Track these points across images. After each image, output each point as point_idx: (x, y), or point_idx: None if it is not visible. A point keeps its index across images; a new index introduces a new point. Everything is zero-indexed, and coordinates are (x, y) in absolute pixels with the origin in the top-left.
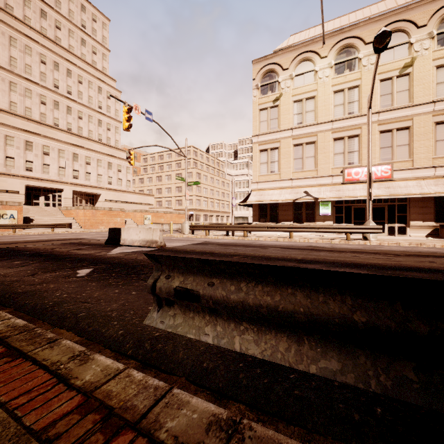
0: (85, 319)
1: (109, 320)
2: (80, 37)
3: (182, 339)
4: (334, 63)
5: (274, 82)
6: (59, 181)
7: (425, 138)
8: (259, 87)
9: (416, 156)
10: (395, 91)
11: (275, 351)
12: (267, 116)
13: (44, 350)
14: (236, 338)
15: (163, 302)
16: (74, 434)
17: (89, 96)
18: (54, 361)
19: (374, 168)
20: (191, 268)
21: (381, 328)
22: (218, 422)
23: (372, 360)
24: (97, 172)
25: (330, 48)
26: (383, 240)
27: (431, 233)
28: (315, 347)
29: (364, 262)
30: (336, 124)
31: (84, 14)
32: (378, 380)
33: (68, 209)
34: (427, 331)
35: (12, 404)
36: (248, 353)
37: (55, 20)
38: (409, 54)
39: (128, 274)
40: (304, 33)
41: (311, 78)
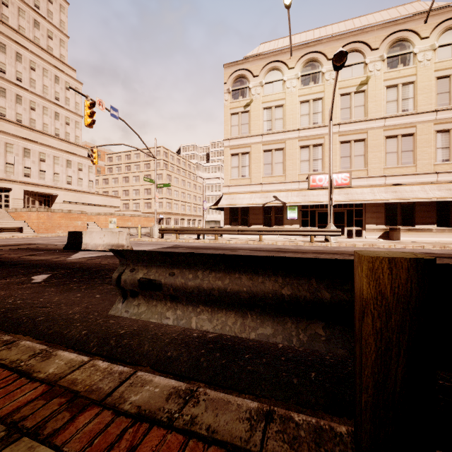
0: (44, 323)
1: (71, 322)
2: (33, 18)
3: (147, 334)
4: (300, 75)
5: (245, 87)
6: (6, 179)
7: (377, 150)
8: (231, 92)
9: (370, 166)
10: (353, 106)
11: (225, 325)
12: (238, 120)
13: (1, 351)
14: (193, 319)
15: (128, 294)
16: (40, 415)
17: (44, 85)
18: (13, 360)
19: (336, 176)
20: (154, 261)
21: (301, 298)
22: (178, 392)
23: (296, 324)
24: (53, 170)
25: (297, 60)
26: (342, 242)
27: (382, 235)
28: (256, 319)
29: None
30: (303, 133)
31: None
32: (298, 338)
33: (17, 211)
34: (329, 297)
35: None
36: (203, 329)
37: None
38: (365, 73)
39: (91, 278)
40: (273, 43)
41: (280, 87)
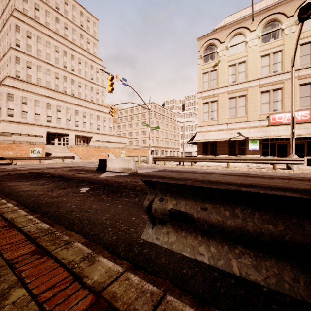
0: (88, 225)
1: (105, 227)
2: (80, 33)
3: (161, 246)
4: (261, 34)
5: (213, 52)
6: (66, 128)
7: None
8: (202, 57)
9: None
10: None
11: (280, 280)
12: (208, 77)
13: (62, 250)
14: (233, 262)
15: (156, 221)
16: None
17: (85, 72)
18: (70, 261)
19: (295, 113)
20: (182, 193)
21: None
22: None
23: None
24: (90, 122)
25: (258, 24)
26: (304, 169)
27: None
28: None
29: (294, 187)
30: (263, 81)
31: (82, 17)
32: None
33: (72, 146)
34: None
35: (41, 297)
36: (250, 278)
37: (64, 23)
38: None
39: (114, 192)
40: (236, 14)
41: (243, 47)
